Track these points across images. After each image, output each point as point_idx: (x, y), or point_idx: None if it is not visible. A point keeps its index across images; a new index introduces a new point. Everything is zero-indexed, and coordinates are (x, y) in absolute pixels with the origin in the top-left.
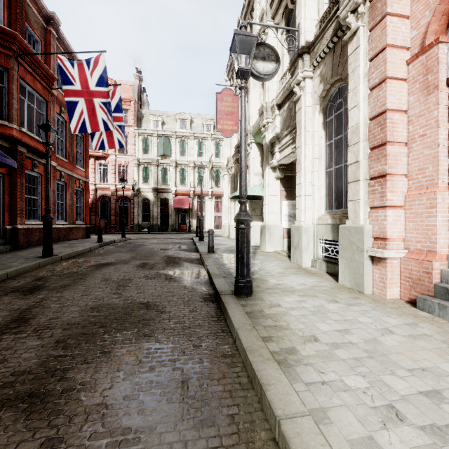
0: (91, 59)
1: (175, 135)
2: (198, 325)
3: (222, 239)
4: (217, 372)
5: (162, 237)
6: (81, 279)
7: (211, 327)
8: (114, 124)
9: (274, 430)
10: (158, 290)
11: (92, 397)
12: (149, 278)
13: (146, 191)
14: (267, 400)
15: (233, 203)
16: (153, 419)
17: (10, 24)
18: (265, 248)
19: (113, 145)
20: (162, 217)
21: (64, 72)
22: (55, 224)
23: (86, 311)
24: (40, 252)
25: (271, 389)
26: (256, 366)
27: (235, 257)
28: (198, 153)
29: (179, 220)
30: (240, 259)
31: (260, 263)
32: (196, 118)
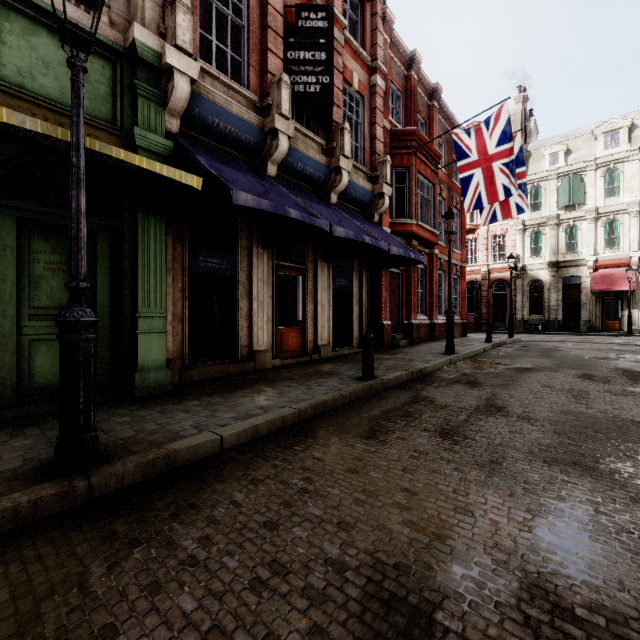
0: (490, 117)
1: (594, 164)
2: None
3: None
4: None
5: (576, 340)
6: (513, 381)
7: None
8: None
9: None
10: None
11: None
12: (614, 393)
13: (535, 268)
14: None
15: None
16: None
17: (406, 121)
18: None
19: (508, 214)
20: (565, 307)
21: (458, 147)
22: (437, 320)
23: (558, 413)
24: (436, 348)
25: None
26: None
27: None
28: None
29: (602, 312)
30: None
31: None
32: None
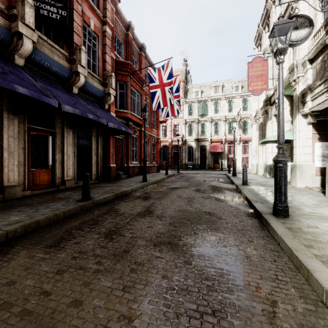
0: (164, 65)
1: (210, 99)
2: (247, 230)
3: (251, 175)
4: (269, 257)
5: (202, 173)
6: (166, 195)
7: (258, 232)
8: (175, 100)
9: (321, 296)
10: (213, 206)
11: (198, 251)
12: (204, 198)
13: (190, 141)
14: (314, 278)
15: (261, 146)
16: (234, 268)
17: (126, 58)
18: (295, 184)
19: (174, 114)
20: (201, 158)
21: (150, 76)
22: None
23: (176, 211)
24: (140, 179)
25: (317, 273)
26: (302, 259)
27: (267, 189)
28: (228, 109)
29: (213, 161)
30: (278, 189)
31: (292, 195)
32: (226, 83)
